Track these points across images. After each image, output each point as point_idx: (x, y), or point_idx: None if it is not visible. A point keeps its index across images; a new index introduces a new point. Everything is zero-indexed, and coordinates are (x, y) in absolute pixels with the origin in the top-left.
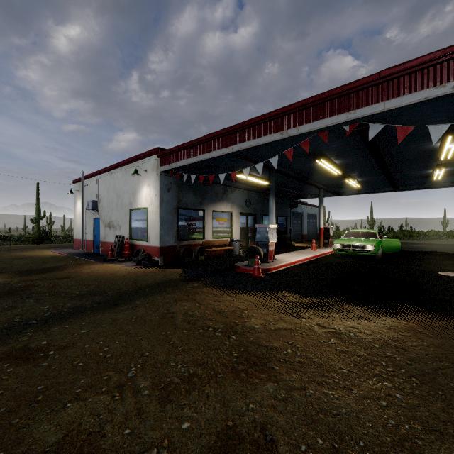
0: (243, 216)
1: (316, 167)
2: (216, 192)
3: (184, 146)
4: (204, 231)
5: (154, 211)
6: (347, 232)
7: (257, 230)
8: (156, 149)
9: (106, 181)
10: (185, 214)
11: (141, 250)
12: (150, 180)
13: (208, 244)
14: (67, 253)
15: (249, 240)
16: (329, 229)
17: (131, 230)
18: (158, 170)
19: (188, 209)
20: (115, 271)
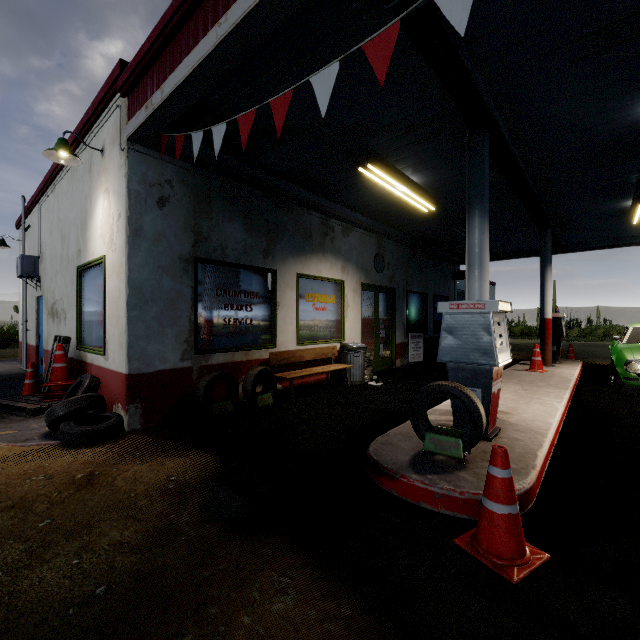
0: (369, 293)
1: (610, 131)
2: (307, 229)
3: (179, 1)
4: (275, 326)
5: (115, 263)
6: (636, 328)
7: (444, 321)
8: (115, 68)
9: (49, 207)
10: (219, 279)
11: (83, 382)
12: (108, 175)
13: (286, 359)
14: None
15: (380, 346)
16: (561, 321)
17: (81, 324)
18: (123, 136)
19: (227, 265)
20: None
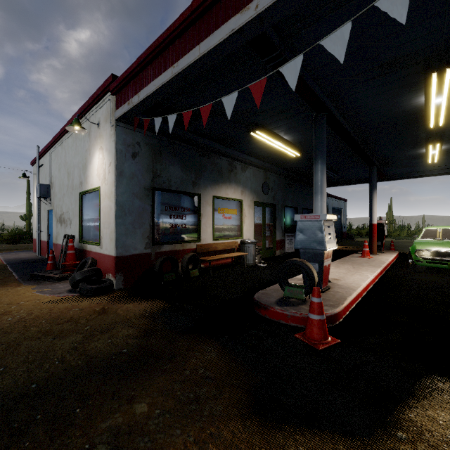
0: (259, 207)
1: (400, 112)
2: (219, 168)
3: (150, 51)
4: (200, 228)
5: (107, 192)
6: (427, 230)
7: (297, 225)
8: (109, 79)
9: (58, 154)
10: (166, 200)
11: (87, 261)
12: (102, 139)
13: (207, 249)
14: (7, 260)
15: (266, 242)
16: (383, 226)
17: (82, 227)
18: (113, 118)
19: (171, 192)
20: (2, 312)
